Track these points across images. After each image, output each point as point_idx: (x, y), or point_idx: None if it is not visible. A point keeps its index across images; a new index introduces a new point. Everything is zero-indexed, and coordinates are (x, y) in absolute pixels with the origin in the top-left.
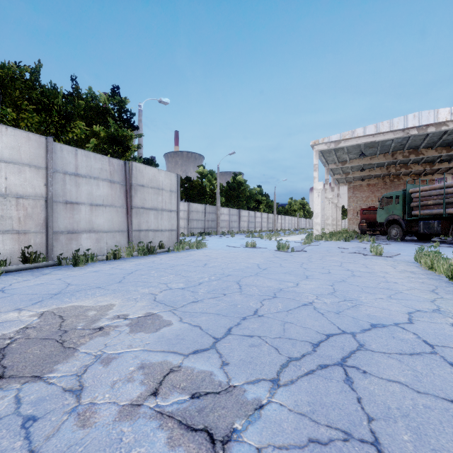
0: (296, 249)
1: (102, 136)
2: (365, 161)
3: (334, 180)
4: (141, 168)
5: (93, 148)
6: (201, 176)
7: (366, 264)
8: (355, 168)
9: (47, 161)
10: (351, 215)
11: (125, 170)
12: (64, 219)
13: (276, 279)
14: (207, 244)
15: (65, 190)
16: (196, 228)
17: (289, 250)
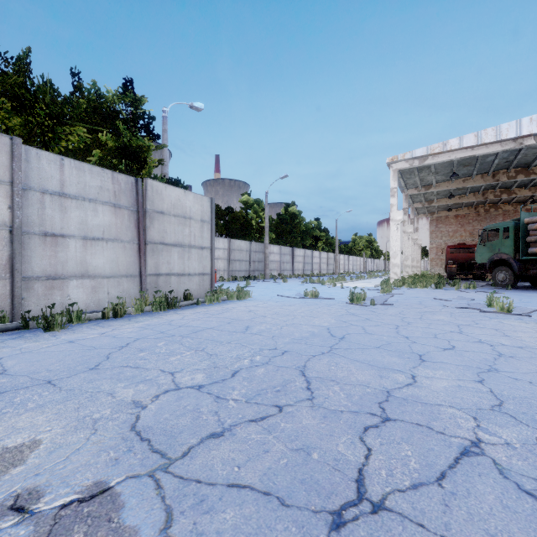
0: (376, 301)
1: (109, 147)
2: (456, 184)
3: (413, 209)
4: (160, 188)
5: (97, 162)
6: (245, 206)
7: (500, 329)
8: (441, 195)
9: (12, 172)
10: (434, 254)
11: (137, 191)
12: (42, 258)
13: (369, 362)
14: (252, 292)
15: (43, 216)
16: (239, 271)
17: (366, 302)
